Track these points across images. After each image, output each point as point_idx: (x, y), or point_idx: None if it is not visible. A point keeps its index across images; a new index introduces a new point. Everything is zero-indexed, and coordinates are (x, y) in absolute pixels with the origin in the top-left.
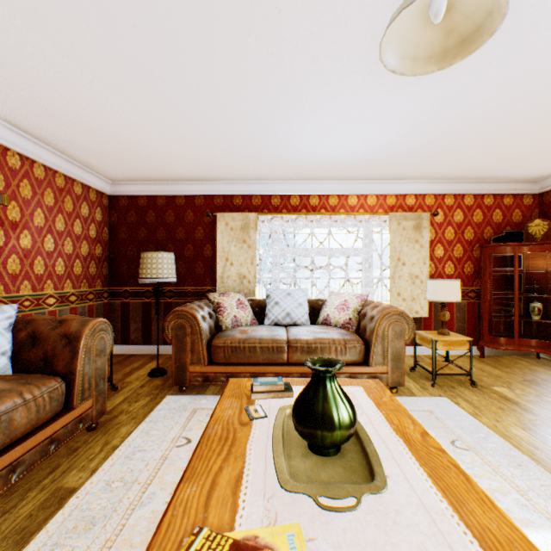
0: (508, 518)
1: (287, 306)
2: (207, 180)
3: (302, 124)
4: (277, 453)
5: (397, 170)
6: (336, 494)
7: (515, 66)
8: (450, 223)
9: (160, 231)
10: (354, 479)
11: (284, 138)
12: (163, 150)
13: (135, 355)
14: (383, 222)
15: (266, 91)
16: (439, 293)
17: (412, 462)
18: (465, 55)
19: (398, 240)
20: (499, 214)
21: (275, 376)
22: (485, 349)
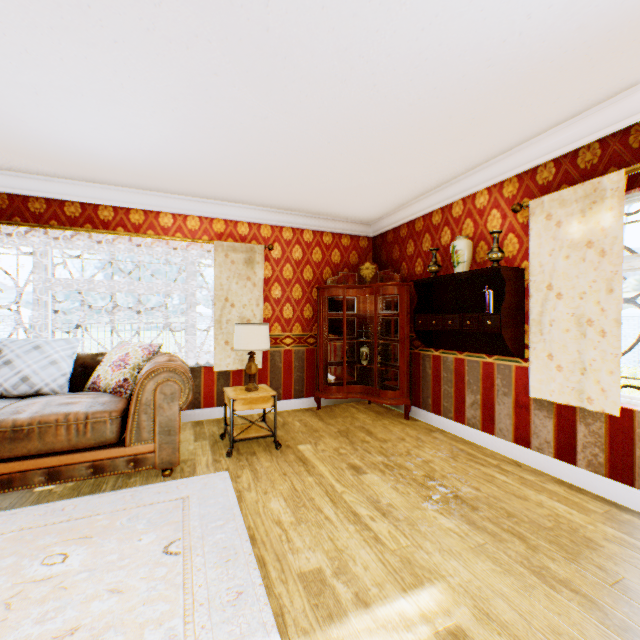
0: None
1: (28, 367)
2: None
3: None
4: None
5: (213, 186)
6: None
7: (247, 59)
8: (289, 260)
9: None
10: None
11: None
12: None
13: None
14: (211, 252)
15: None
16: (242, 340)
17: None
18: None
19: (226, 276)
20: (339, 255)
21: None
22: (325, 399)
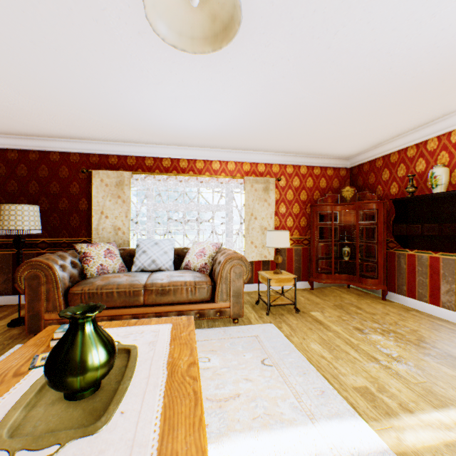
0: (203, 439)
1: (154, 254)
2: (81, 139)
3: (153, 94)
4: (18, 405)
5: (248, 142)
6: (41, 445)
7: (307, 66)
8: (291, 187)
9: (33, 184)
10: (83, 422)
11: (141, 105)
12: (21, 104)
13: (4, 305)
14: (241, 184)
15: (106, 58)
16: (274, 241)
17: (159, 394)
18: (229, 40)
19: (251, 199)
20: (324, 182)
21: (132, 317)
22: (315, 283)
